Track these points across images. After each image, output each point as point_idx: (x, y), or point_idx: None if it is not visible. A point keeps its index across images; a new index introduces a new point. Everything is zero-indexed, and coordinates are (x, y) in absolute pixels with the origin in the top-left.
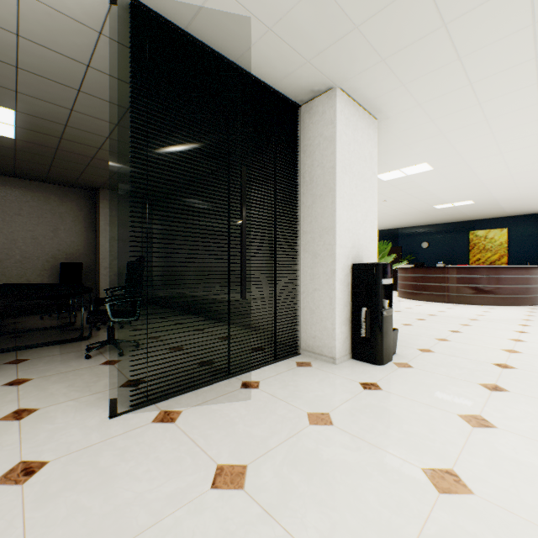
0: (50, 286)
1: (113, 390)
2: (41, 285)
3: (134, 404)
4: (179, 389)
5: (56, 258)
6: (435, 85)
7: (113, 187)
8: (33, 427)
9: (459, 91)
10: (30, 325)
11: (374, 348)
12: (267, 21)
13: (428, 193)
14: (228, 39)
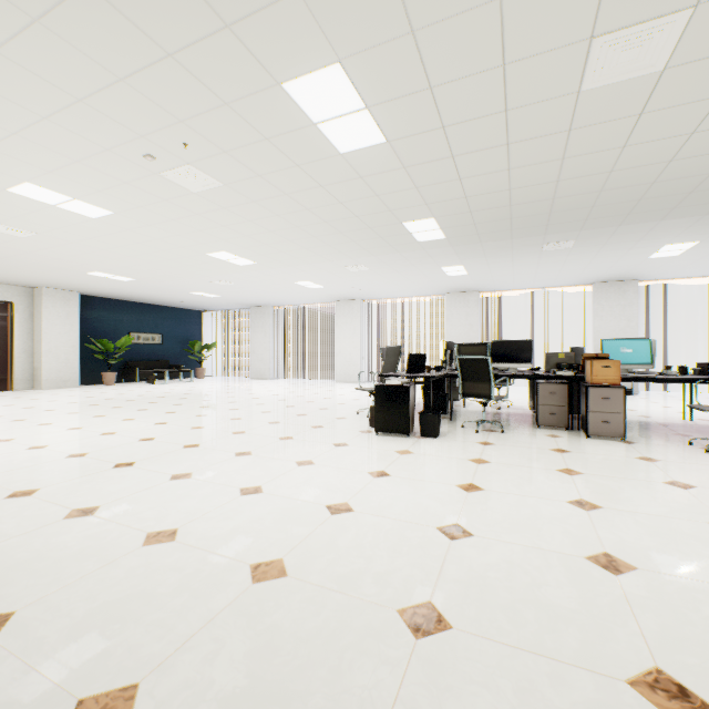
0: None
1: None
2: None
3: None
4: None
5: None
6: None
7: None
8: None
9: None
10: None
11: None
12: None
13: None
14: None
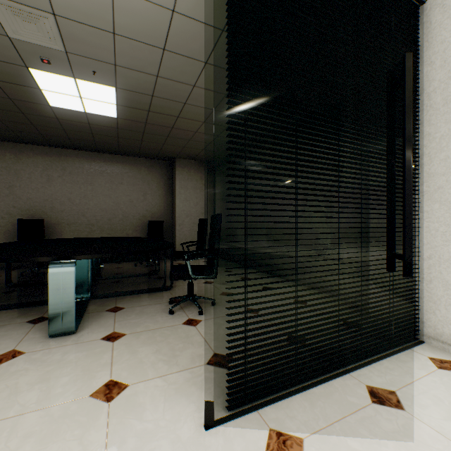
0: (140, 240)
1: (200, 368)
2: (135, 239)
3: (231, 406)
4: (281, 386)
5: (145, 217)
6: None
7: (186, 155)
8: (120, 421)
9: None
10: (128, 271)
11: None
12: None
13: None
14: None
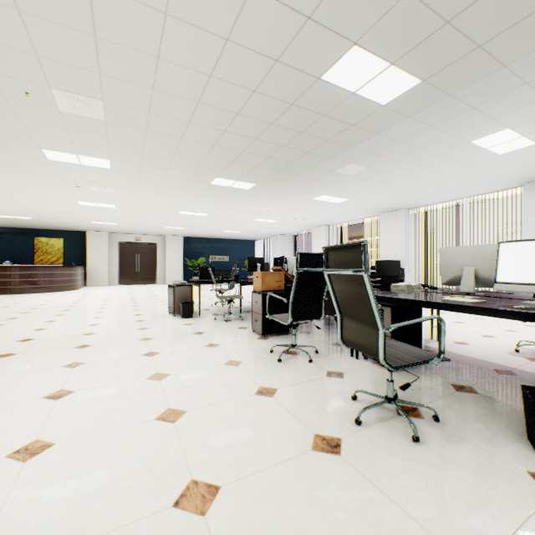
0: None
1: None
2: None
3: None
4: None
5: None
6: None
7: None
8: None
9: (1, 175)
10: None
11: None
12: None
13: None
14: None
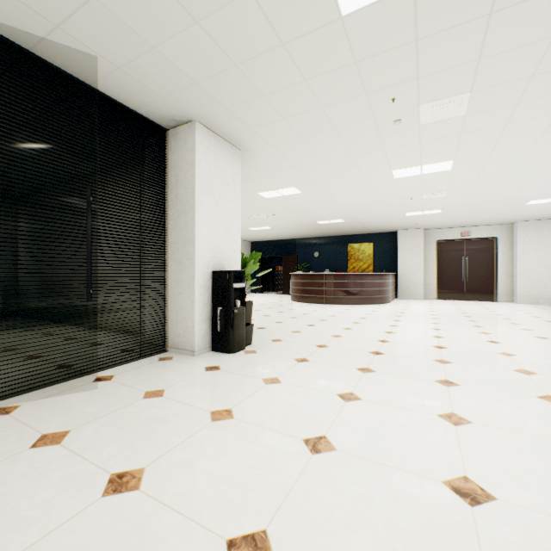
0: None
1: None
2: None
3: None
4: (24, 389)
5: None
6: (275, 133)
7: None
8: None
9: (294, 139)
10: None
11: (228, 340)
12: (115, 62)
13: (307, 211)
14: (79, 67)
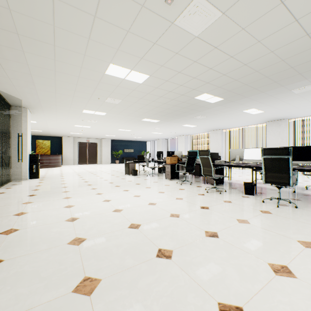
0: None
1: None
2: None
3: None
4: None
5: None
6: (50, 114)
7: None
8: None
9: (54, 116)
10: None
11: (37, 174)
12: (25, 101)
13: None
14: (10, 97)
